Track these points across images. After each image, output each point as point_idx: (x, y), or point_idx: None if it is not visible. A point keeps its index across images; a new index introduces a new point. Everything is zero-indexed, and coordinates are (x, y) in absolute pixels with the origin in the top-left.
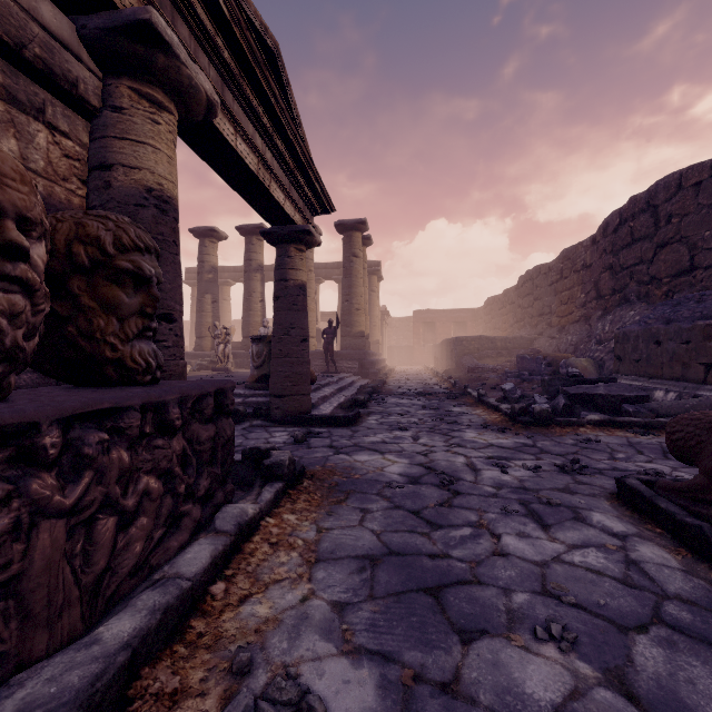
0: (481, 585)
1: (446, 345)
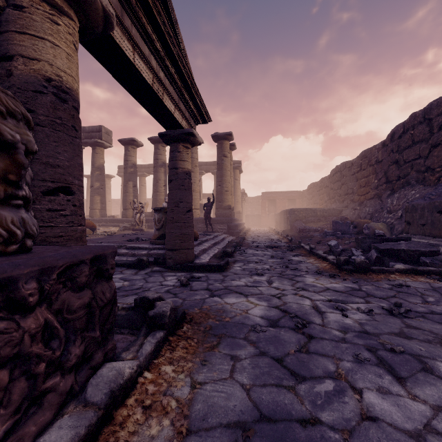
0: None
1: (283, 214)
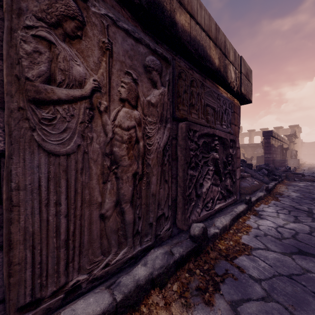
0: None
1: None
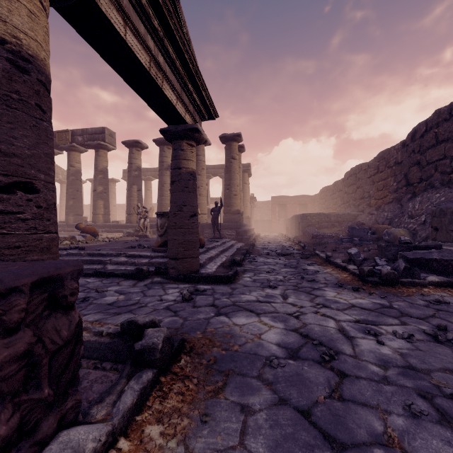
0: None
1: (295, 219)
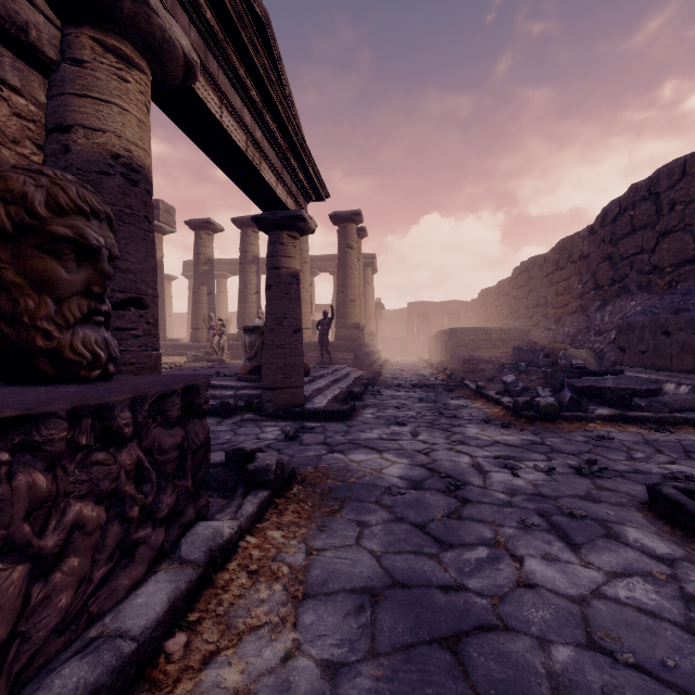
0: (509, 633)
1: (441, 336)
